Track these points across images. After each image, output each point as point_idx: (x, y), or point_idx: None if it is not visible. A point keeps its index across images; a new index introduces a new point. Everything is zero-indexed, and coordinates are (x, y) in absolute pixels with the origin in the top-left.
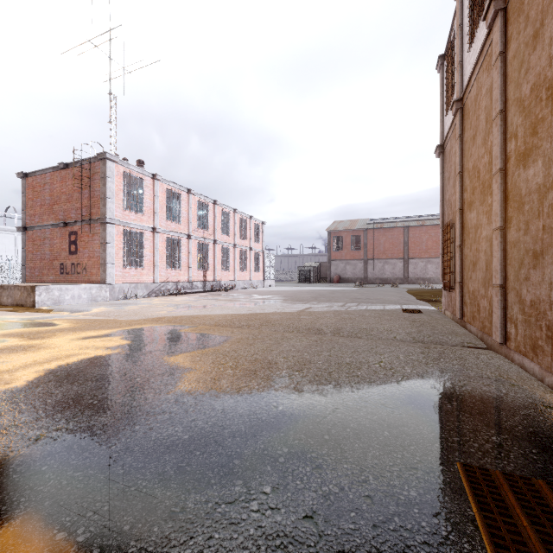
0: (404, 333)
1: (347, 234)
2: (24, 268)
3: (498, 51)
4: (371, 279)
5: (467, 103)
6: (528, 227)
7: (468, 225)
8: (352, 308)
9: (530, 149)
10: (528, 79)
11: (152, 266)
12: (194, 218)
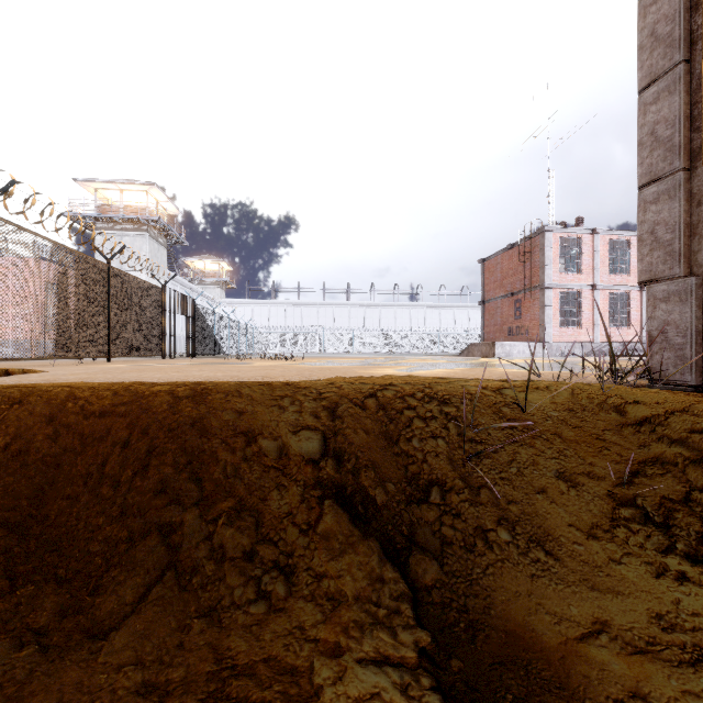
0: None
1: None
2: (482, 333)
3: None
4: None
5: None
6: None
7: None
8: None
9: None
10: None
11: (591, 325)
12: None
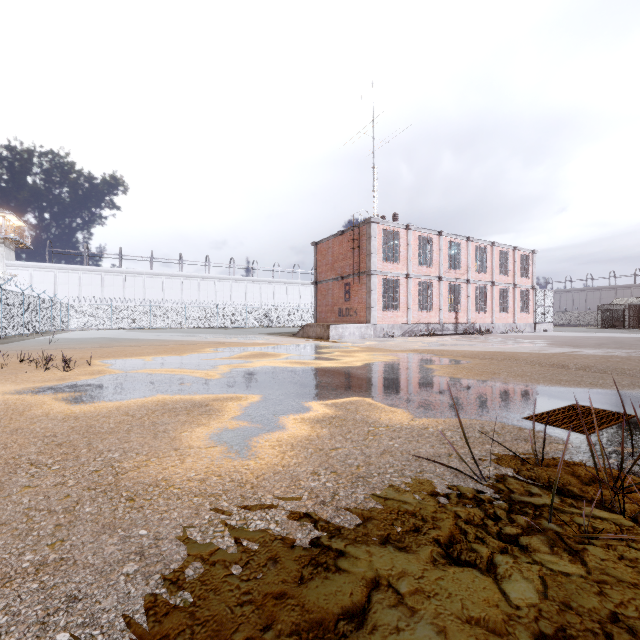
0: None
1: None
2: (315, 312)
3: None
4: None
5: None
6: None
7: None
8: None
9: None
10: None
11: (405, 309)
12: (445, 259)
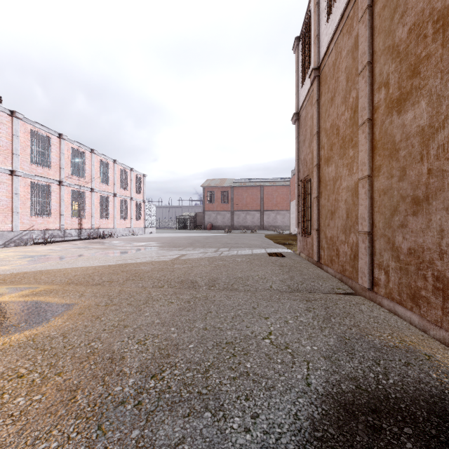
0: (279, 281)
1: (218, 190)
2: None
3: (365, 5)
4: (236, 226)
5: (324, 70)
6: (405, 173)
7: (326, 179)
8: (224, 253)
9: (407, 93)
10: (405, 22)
11: (10, 213)
12: (68, 164)
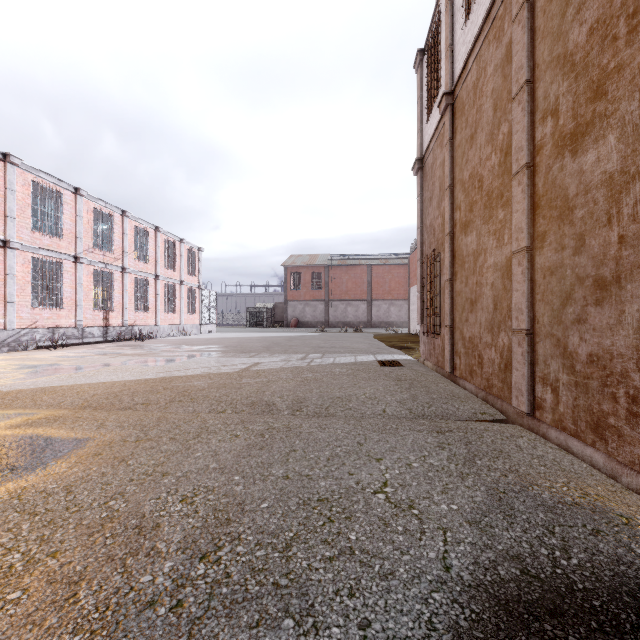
0: (396, 403)
1: (307, 270)
2: None
3: None
4: (332, 323)
5: (460, 96)
6: (583, 243)
7: (463, 253)
8: (315, 361)
9: (587, 124)
10: (583, 19)
11: (2, 302)
12: (87, 232)
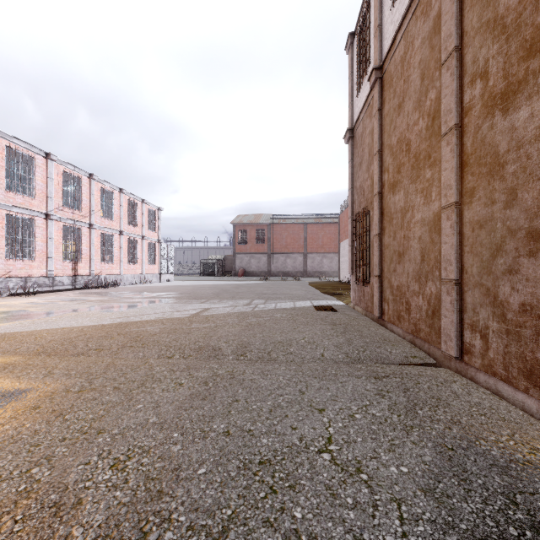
0: (333, 347)
1: (252, 228)
2: None
3: None
4: (274, 272)
5: (388, 70)
6: (515, 196)
7: (391, 210)
8: (259, 306)
9: (519, 82)
10: None
11: None
12: (58, 192)
